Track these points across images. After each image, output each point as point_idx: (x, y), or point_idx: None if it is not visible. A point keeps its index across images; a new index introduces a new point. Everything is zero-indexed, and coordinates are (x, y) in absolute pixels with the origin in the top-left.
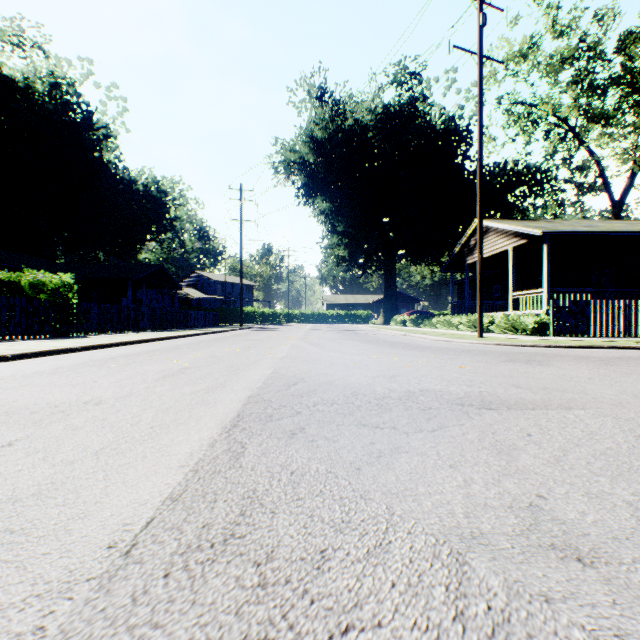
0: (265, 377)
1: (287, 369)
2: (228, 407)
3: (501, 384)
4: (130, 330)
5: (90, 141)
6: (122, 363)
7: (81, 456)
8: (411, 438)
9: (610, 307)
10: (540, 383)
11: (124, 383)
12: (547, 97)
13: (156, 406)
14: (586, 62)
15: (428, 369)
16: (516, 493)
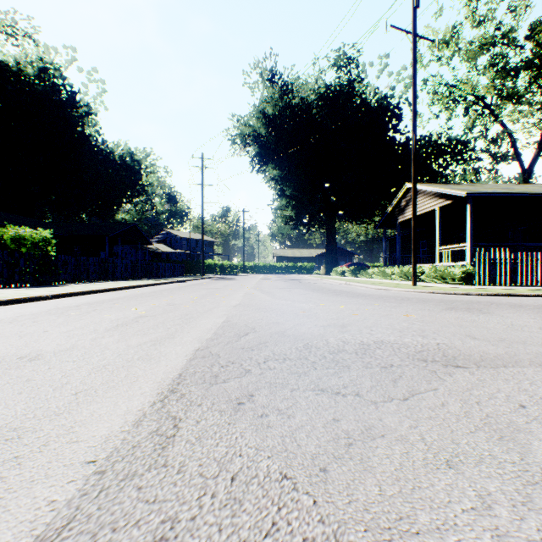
0: (216, 326)
1: (239, 317)
2: (171, 364)
3: (455, 335)
4: (104, 279)
5: (73, 117)
6: (83, 311)
7: None
8: (382, 411)
9: (529, 259)
10: (494, 333)
11: (73, 333)
12: (467, 79)
13: (93, 362)
14: (501, 48)
15: (376, 317)
16: None
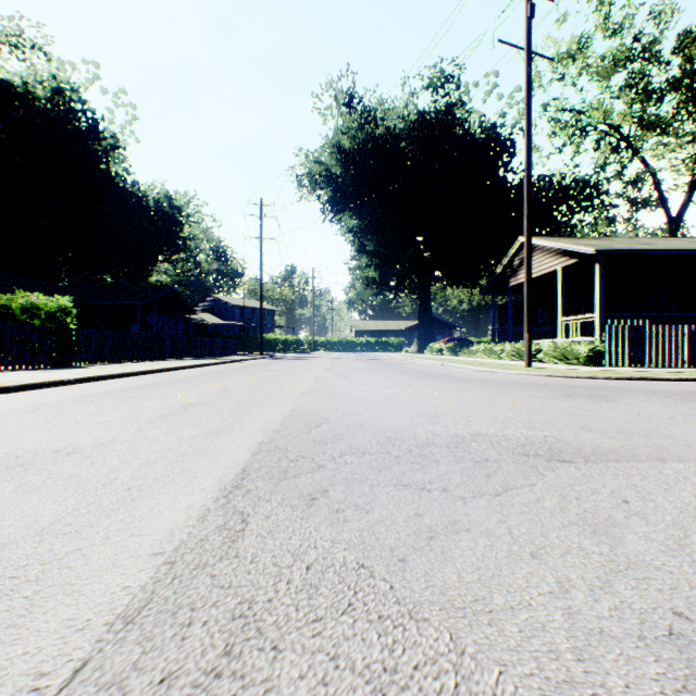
0: (282, 416)
1: (309, 406)
2: (232, 458)
3: (567, 426)
4: (137, 359)
5: (96, 152)
6: (117, 398)
7: (18, 537)
8: (470, 506)
9: (673, 334)
10: (614, 425)
11: (112, 424)
12: (597, 103)
13: (142, 457)
14: (641, 64)
15: (475, 406)
16: (642, 608)
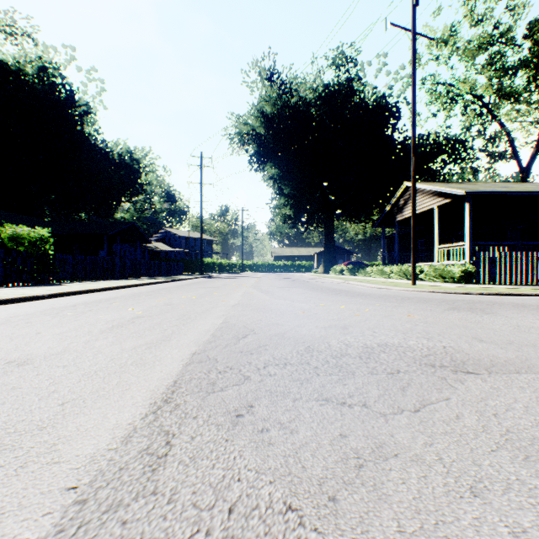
0: (214, 328)
1: (238, 318)
2: (166, 369)
3: (461, 337)
4: (102, 278)
5: (72, 116)
6: (78, 311)
7: None
8: (393, 425)
9: (529, 258)
10: (501, 335)
11: (66, 335)
12: (465, 78)
13: (84, 368)
14: (499, 47)
15: (378, 318)
16: None
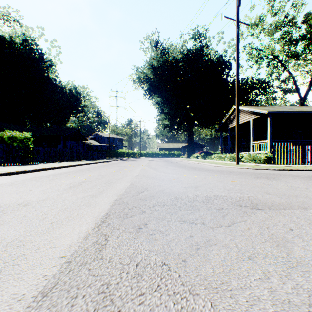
0: (126, 187)
1: (138, 182)
2: (102, 207)
3: (258, 192)
4: (60, 161)
5: (42, 68)
6: (50, 179)
7: None
8: (216, 232)
9: (303, 149)
10: (280, 191)
11: (46, 191)
12: (268, 45)
13: (59, 207)
14: (288, 28)
15: (215, 182)
16: (308, 288)
